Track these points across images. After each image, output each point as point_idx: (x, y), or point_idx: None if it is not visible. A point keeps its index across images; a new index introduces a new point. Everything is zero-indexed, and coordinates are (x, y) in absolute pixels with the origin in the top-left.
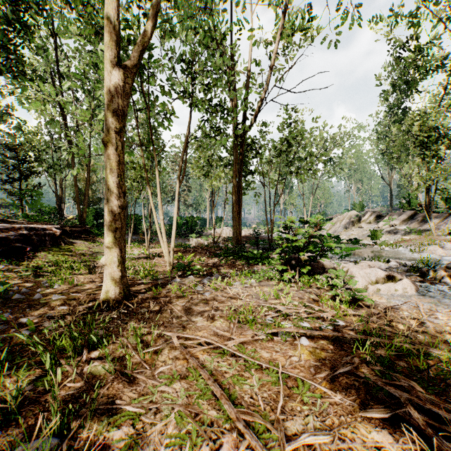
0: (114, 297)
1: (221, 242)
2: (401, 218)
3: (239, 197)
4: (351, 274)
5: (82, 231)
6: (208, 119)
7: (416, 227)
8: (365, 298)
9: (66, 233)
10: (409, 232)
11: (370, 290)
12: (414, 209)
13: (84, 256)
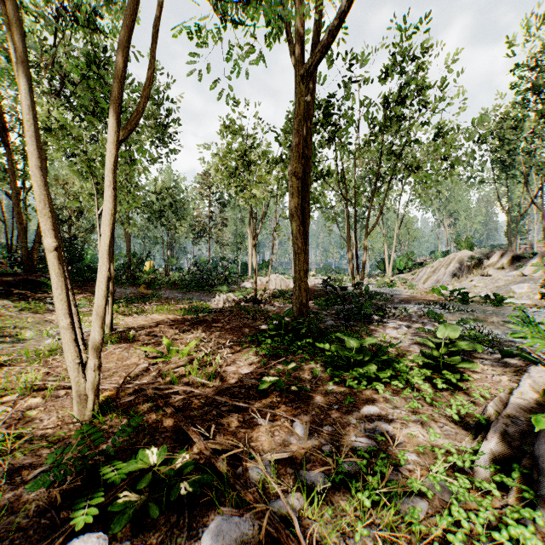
0: None
1: (268, 299)
2: None
3: (304, 210)
4: None
5: (19, 282)
6: None
7: None
8: None
9: None
10: None
11: None
12: None
13: None
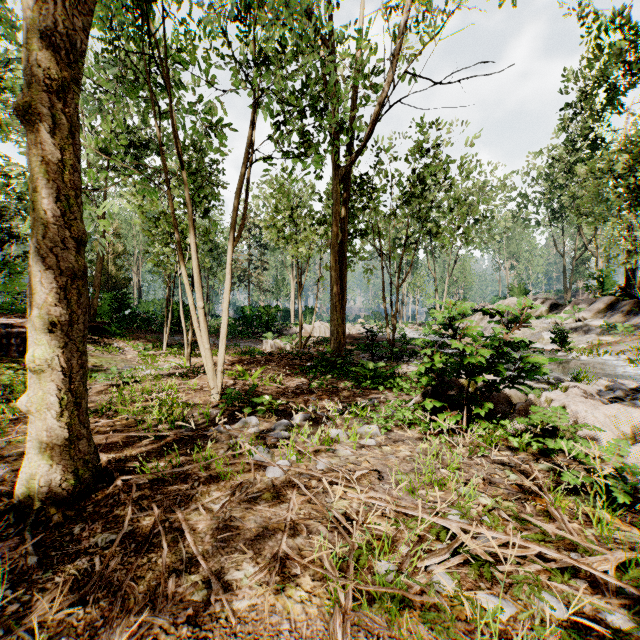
0: (46, 491)
1: (312, 345)
2: (593, 307)
3: (341, 272)
4: (577, 418)
5: (89, 329)
6: (286, 122)
7: (620, 322)
8: (633, 481)
9: None
10: (610, 330)
11: (628, 457)
12: (612, 294)
13: None
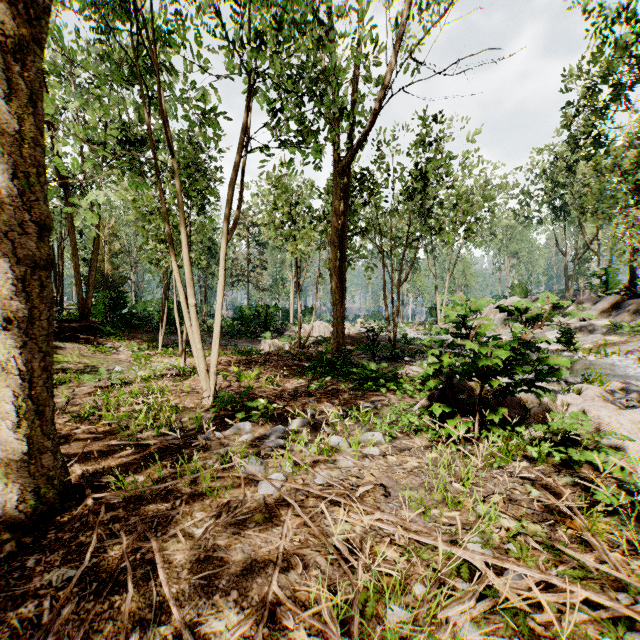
0: (1, 514)
1: (311, 345)
2: (598, 307)
3: (341, 269)
4: (599, 424)
5: (82, 328)
6: (283, 109)
7: (626, 321)
8: None
9: None
10: (615, 329)
11: None
12: (617, 293)
13: (66, 372)
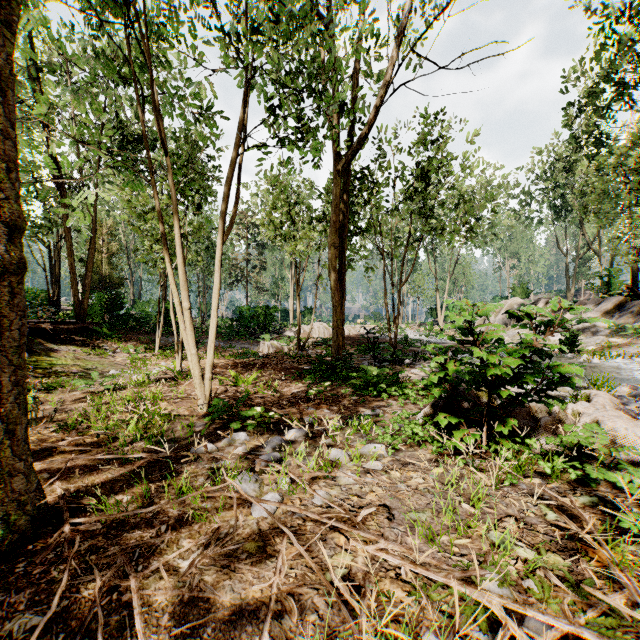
0: None
1: (311, 347)
2: (601, 308)
3: (341, 270)
4: (615, 437)
5: (77, 330)
6: (281, 104)
7: (629, 323)
8: None
9: (46, 334)
10: (619, 331)
11: None
12: (620, 294)
13: (58, 376)
